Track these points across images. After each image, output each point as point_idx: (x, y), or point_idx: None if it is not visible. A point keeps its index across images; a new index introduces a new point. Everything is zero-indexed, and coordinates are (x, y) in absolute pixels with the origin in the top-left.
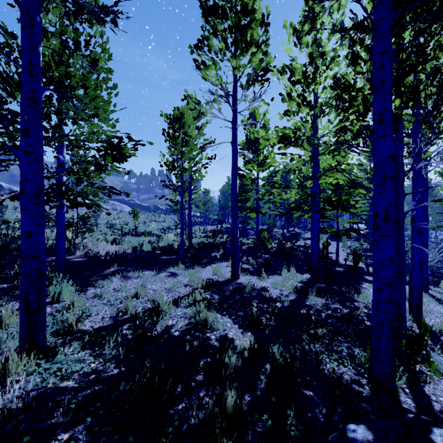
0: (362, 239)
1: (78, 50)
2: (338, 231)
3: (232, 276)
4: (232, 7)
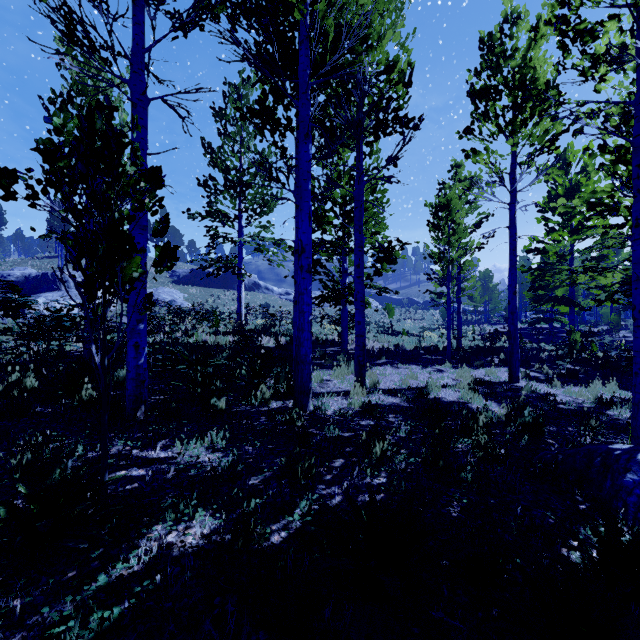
0: None
1: None
2: None
3: (509, 379)
4: (507, 83)
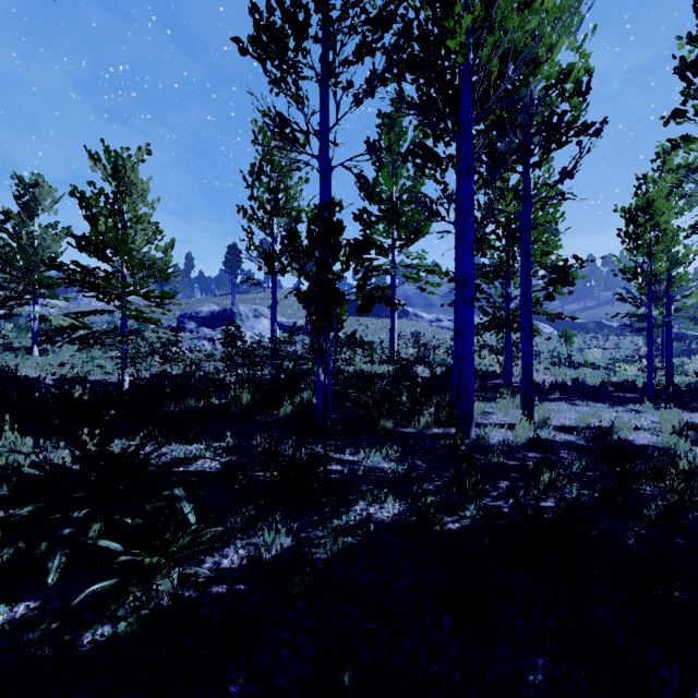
0: None
1: None
2: None
3: None
4: None
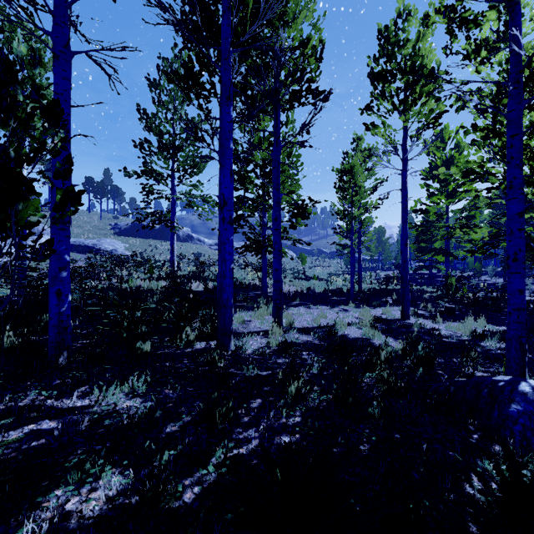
0: None
1: None
2: None
3: (401, 316)
4: (400, 69)
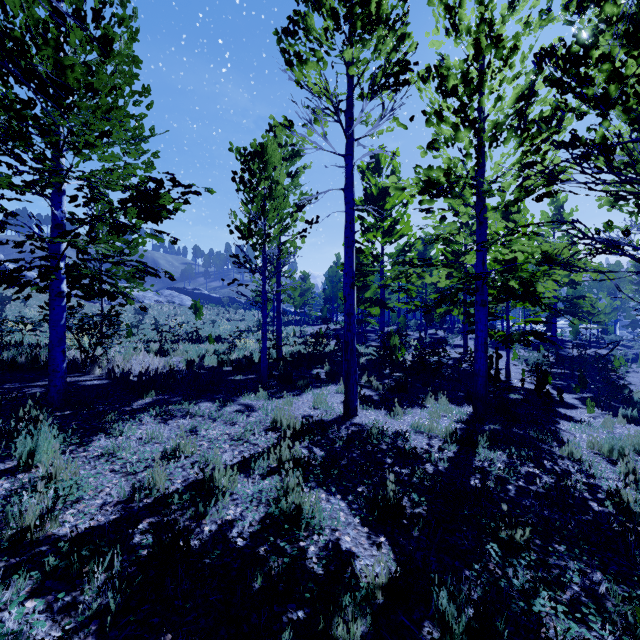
0: (542, 348)
1: (83, 29)
2: (510, 335)
3: (345, 411)
4: None
